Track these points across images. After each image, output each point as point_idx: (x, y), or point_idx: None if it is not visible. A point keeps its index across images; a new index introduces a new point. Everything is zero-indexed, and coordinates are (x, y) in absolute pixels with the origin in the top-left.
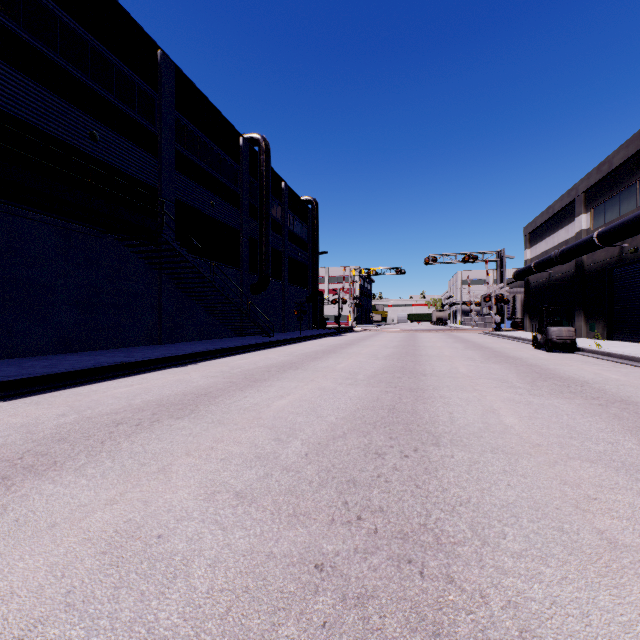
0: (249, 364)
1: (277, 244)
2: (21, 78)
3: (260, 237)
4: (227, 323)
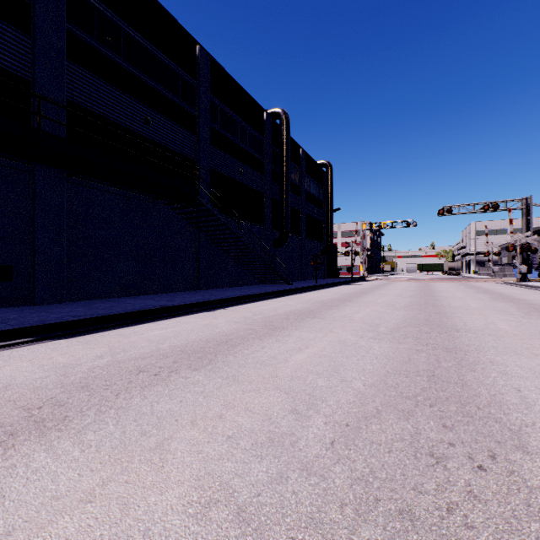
0: (269, 310)
1: (295, 203)
2: (95, 79)
3: (281, 198)
4: (253, 272)
